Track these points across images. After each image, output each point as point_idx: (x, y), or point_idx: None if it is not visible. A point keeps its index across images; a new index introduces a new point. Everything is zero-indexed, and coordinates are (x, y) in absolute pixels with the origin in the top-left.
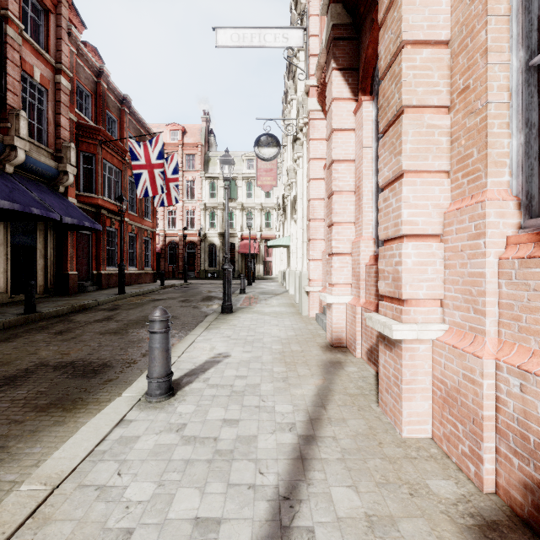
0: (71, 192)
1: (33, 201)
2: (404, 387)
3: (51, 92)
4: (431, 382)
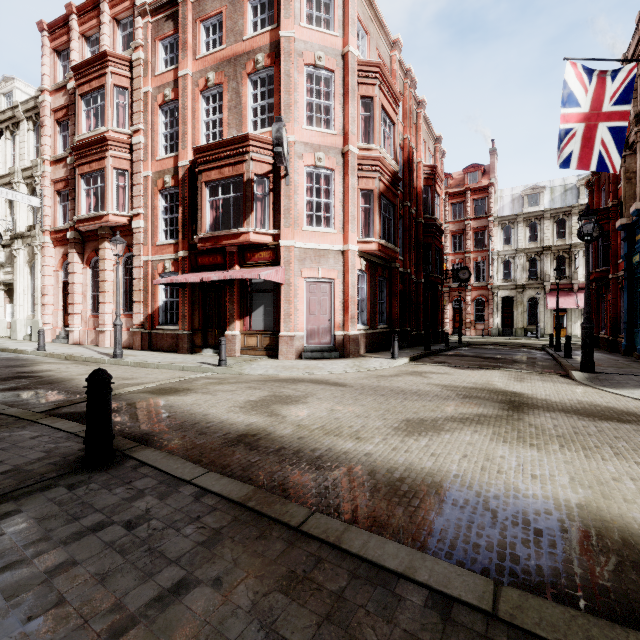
0: None
1: None
2: (106, 339)
3: None
4: (111, 338)
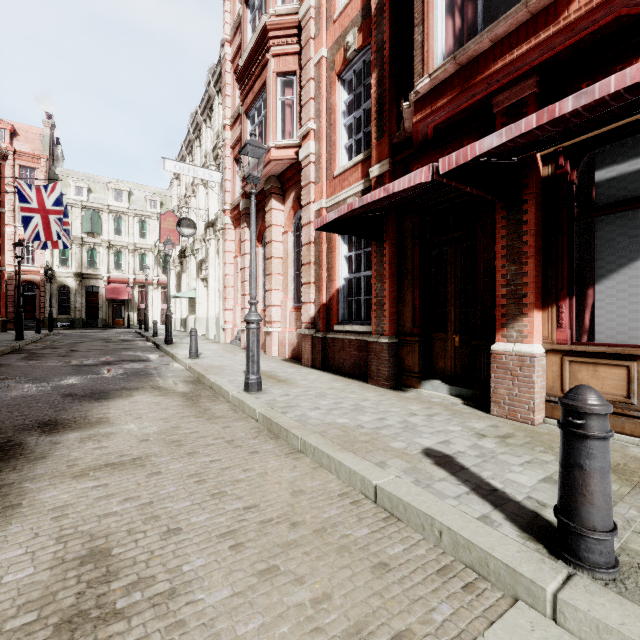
0: None
1: None
2: (272, 344)
3: None
4: (278, 342)
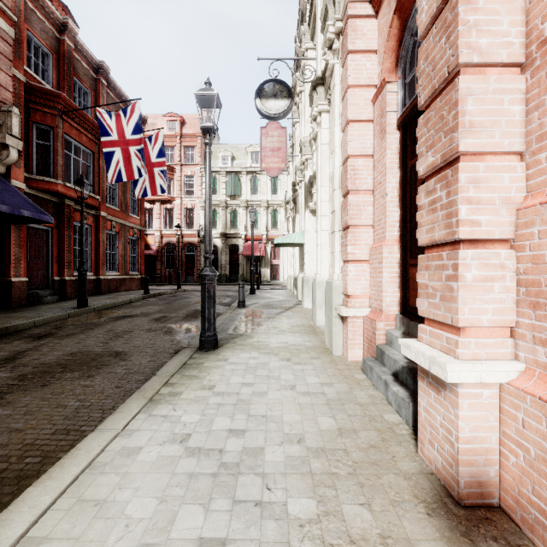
0: (16, 174)
1: None
2: None
3: None
4: None
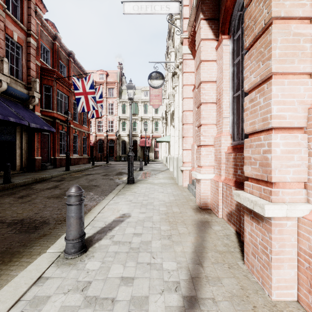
0: (37, 109)
1: (11, 113)
2: (274, 257)
3: (24, 47)
4: (297, 253)
